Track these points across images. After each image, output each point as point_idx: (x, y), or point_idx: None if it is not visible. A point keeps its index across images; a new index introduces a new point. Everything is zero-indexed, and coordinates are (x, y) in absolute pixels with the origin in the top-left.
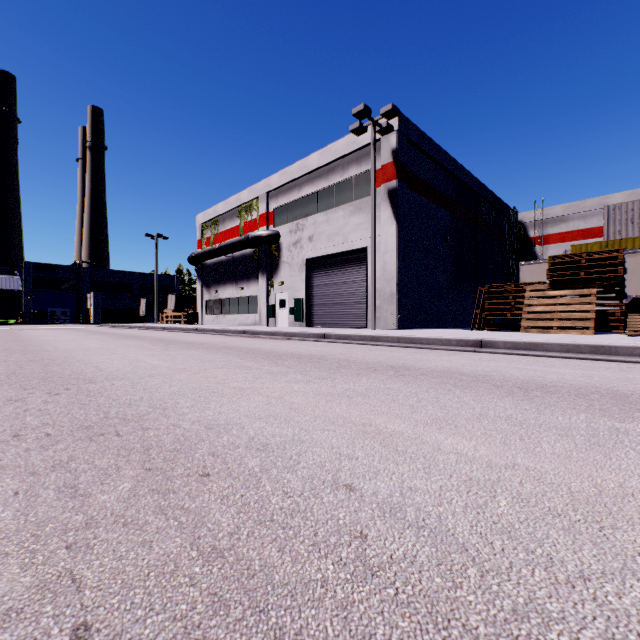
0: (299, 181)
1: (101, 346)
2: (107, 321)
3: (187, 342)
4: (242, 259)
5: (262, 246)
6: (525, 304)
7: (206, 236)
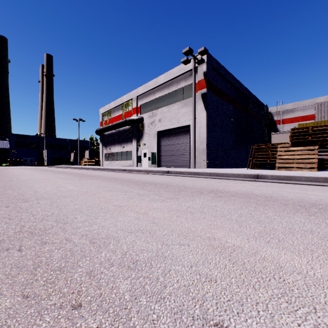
0: (154, 90)
1: (44, 178)
2: (53, 164)
3: (93, 175)
4: (123, 131)
5: (134, 124)
6: (277, 155)
7: (105, 120)
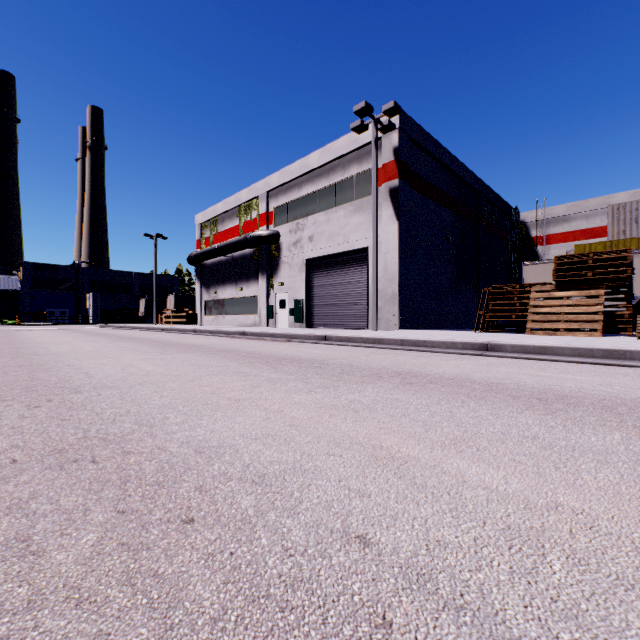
0: (299, 180)
1: (95, 349)
2: (106, 321)
3: (184, 344)
4: (242, 259)
5: (262, 246)
6: (530, 305)
7: (205, 236)
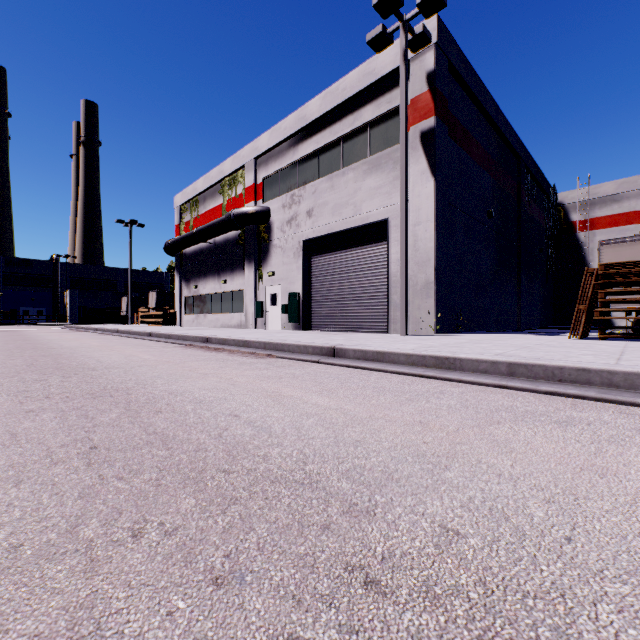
0: (294, 139)
1: None
2: (85, 321)
3: (63, 366)
4: (225, 245)
5: (248, 227)
6: None
7: (185, 220)
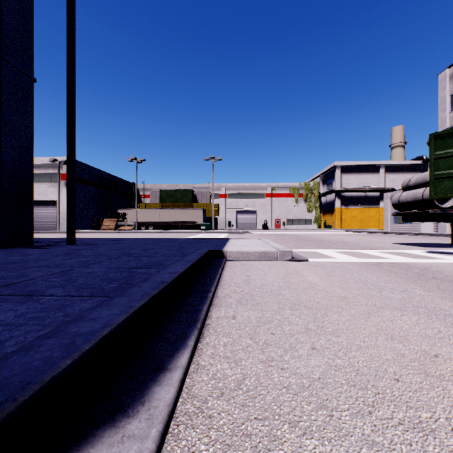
0: None
1: None
2: None
3: None
4: None
5: None
6: (103, 223)
7: None
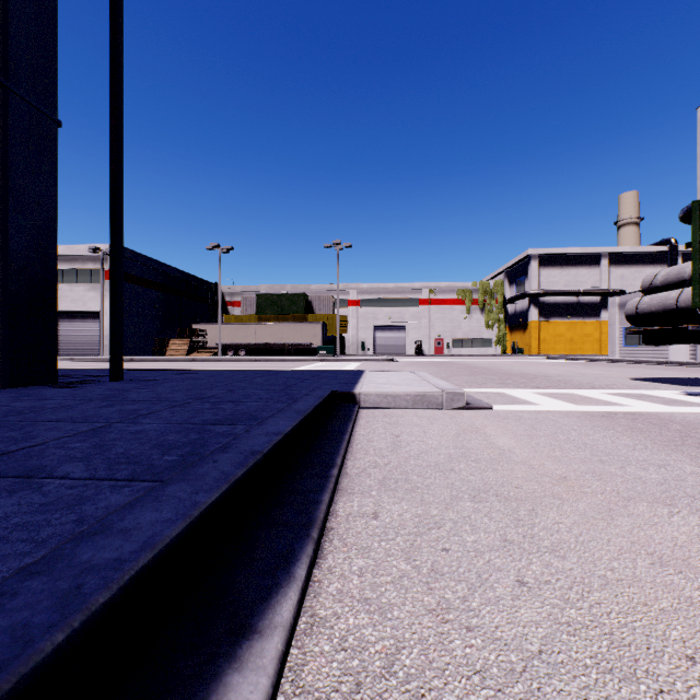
0: None
1: None
2: None
3: None
4: None
5: None
6: (169, 346)
7: None
